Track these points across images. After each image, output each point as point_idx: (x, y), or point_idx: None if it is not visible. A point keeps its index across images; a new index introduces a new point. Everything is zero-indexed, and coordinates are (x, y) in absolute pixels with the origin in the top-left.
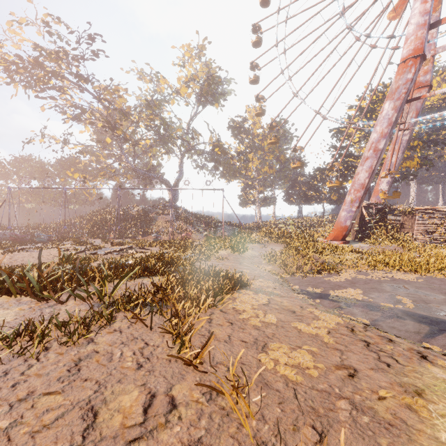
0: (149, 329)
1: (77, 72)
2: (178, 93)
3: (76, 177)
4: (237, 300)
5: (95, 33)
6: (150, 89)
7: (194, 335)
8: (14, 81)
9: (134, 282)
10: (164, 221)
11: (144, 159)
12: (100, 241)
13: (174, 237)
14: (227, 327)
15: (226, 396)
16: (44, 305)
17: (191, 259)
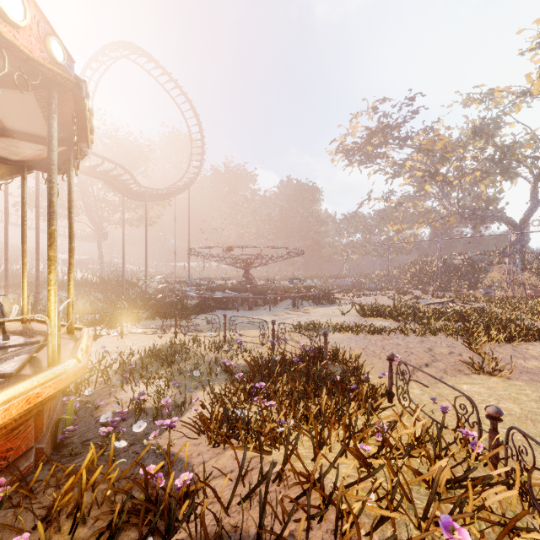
0: (456, 341)
1: (398, 137)
2: (526, 94)
3: (395, 229)
4: (535, 345)
5: (414, 94)
6: (479, 111)
7: (483, 348)
8: (352, 163)
9: (450, 324)
10: (501, 272)
11: (473, 191)
12: (419, 292)
13: (516, 294)
14: (509, 351)
15: (483, 357)
16: (399, 324)
17: (513, 316)
